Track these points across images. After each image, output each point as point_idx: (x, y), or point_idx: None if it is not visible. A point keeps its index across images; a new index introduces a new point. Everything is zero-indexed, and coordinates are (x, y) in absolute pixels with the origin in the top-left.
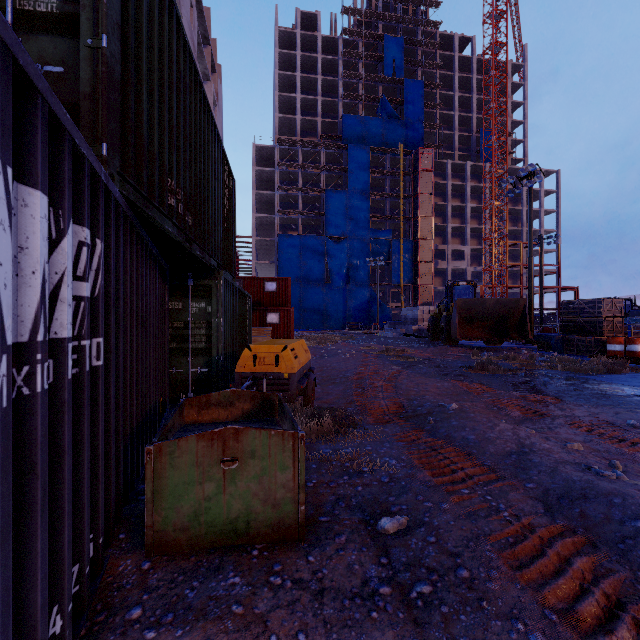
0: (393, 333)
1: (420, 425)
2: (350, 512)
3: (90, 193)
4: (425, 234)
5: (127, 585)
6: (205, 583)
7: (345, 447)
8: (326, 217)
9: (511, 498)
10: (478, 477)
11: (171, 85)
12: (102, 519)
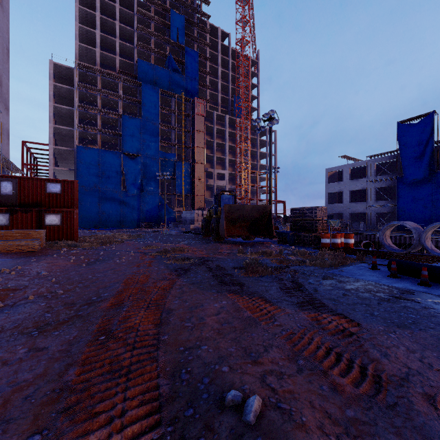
0: (175, 231)
1: None
2: None
3: None
4: (199, 160)
5: None
6: None
7: None
8: (123, 137)
9: None
10: None
11: None
12: None
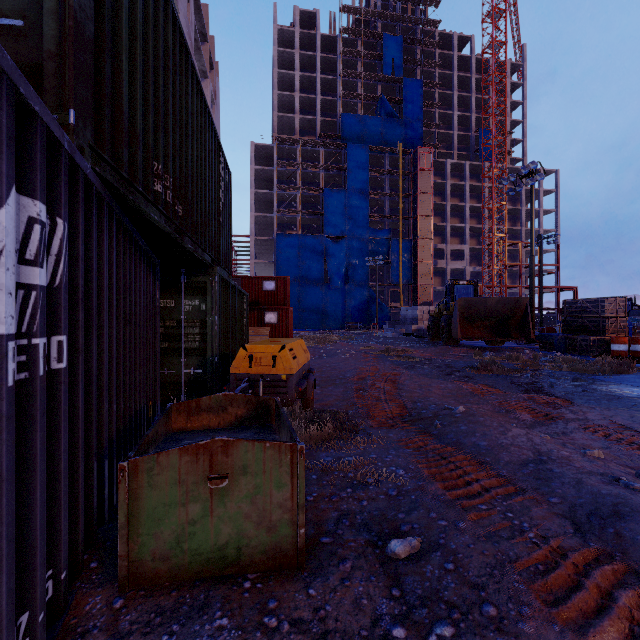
0: (392, 333)
1: (426, 429)
2: (355, 531)
3: (49, 163)
4: (424, 234)
5: (94, 629)
6: (187, 626)
7: (347, 455)
8: (325, 216)
9: (535, 515)
10: (495, 490)
11: (158, 60)
12: (65, 550)
